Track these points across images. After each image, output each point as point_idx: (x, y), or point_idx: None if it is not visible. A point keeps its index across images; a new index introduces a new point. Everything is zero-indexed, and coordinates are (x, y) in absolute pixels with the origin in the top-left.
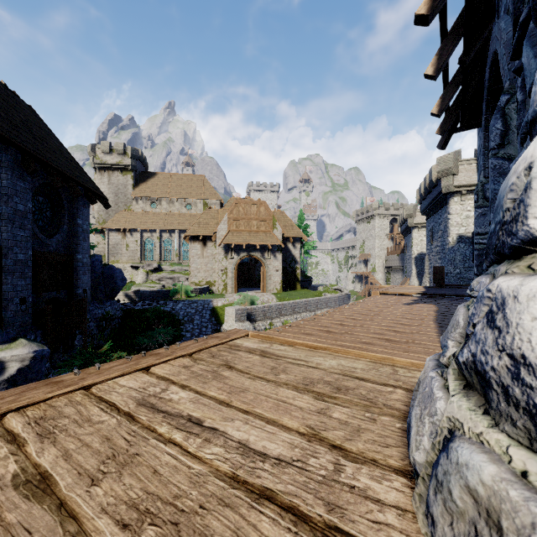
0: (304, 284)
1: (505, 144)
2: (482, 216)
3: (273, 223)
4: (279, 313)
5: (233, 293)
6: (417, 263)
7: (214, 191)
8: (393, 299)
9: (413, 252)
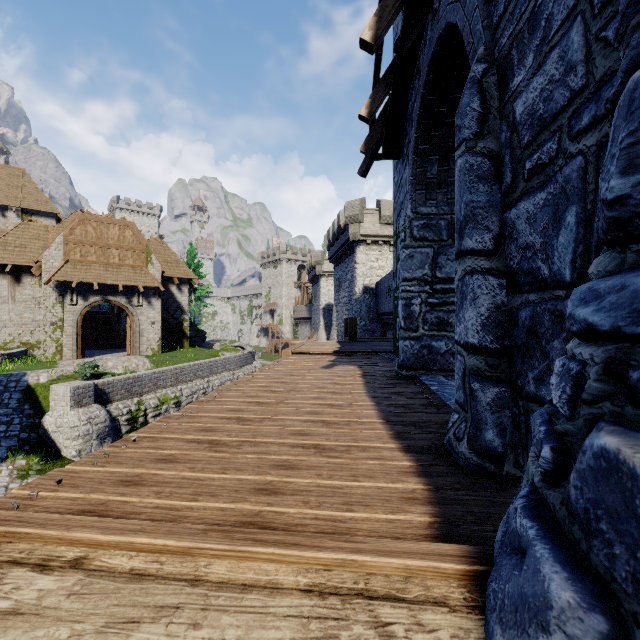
0: (196, 341)
1: (485, 134)
2: (410, 258)
3: (146, 255)
4: (154, 385)
5: (75, 359)
6: (325, 315)
7: (44, 198)
8: (308, 360)
9: (321, 303)
